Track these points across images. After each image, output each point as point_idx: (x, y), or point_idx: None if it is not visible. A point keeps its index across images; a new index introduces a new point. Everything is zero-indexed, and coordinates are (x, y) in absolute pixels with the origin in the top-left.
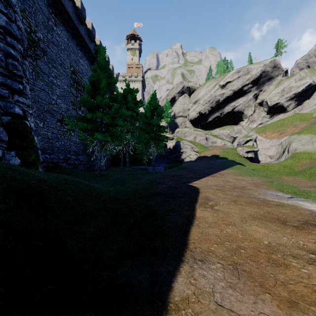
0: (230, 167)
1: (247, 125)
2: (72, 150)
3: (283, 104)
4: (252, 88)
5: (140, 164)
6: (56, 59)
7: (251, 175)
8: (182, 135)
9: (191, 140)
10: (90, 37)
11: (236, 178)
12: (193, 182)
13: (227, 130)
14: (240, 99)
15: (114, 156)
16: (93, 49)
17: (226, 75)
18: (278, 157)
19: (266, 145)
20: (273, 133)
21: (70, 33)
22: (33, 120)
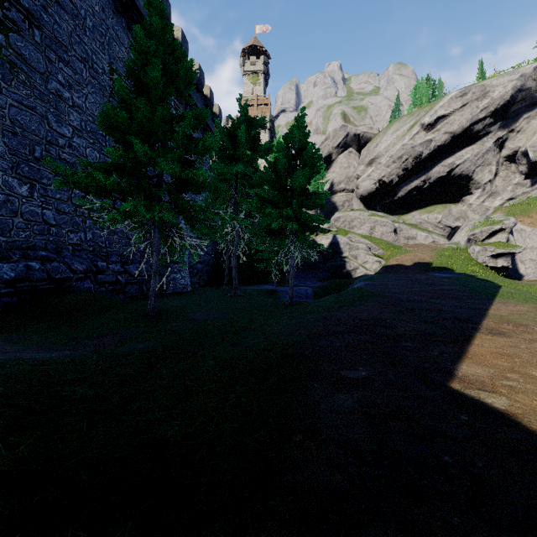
0: (497, 294)
1: (480, 203)
2: (115, 252)
3: None
4: (492, 127)
5: (264, 281)
6: (69, 46)
7: None
8: (347, 225)
9: (365, 234)
10: None
11: None
12: (461, 370)
13: (438, 214)
14: (466, 151)
15: (213, 266)
16: None
17: (437, 104)
18: None
19: (536, 242)
20: None
21: None
22: None
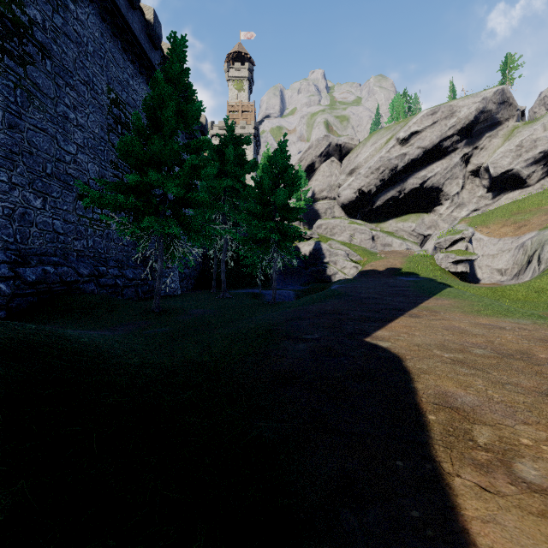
0: (438, 293)
1: (449, 213)
2: (112, 257)
3: (520, 172)
4: (458, 143)
5: (250, 286)
6: (74, 71)
7: (503, 312)
8: (328, 232)
9: (345, 241)
10: (150, 38)
11: (476, 322)
12: (375, 333)
13: (412, 223)
14: (436, 165)
15: (201, 271)
16: (158, 62)
17: (410, 120)
18: (517, 273)
19: (492, 250)
20: (504, 225)
21: (108, 24)
22: (18, 191)
